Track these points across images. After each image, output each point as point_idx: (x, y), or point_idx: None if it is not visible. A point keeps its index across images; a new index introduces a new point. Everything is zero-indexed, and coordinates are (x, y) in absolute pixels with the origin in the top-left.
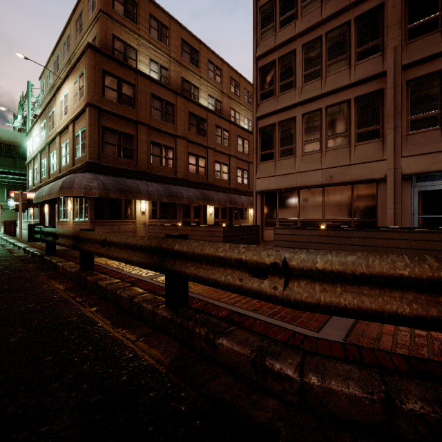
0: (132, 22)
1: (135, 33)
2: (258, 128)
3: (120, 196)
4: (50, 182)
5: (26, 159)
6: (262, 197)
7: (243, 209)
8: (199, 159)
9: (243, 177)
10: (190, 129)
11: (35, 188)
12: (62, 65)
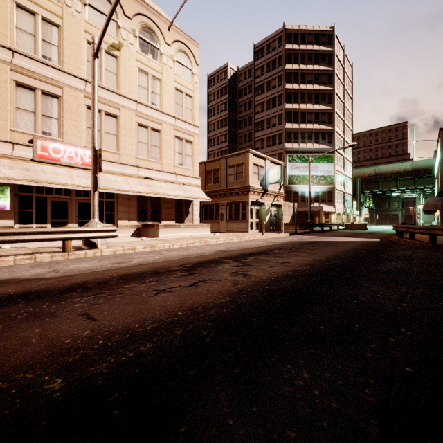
0: None
1: None
2: None
3: None
4: None
5: None
6: None
7: None
8: None
9: None
10: None
11: None
12: None
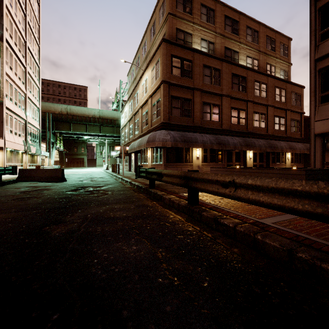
0: (188, 14)
1: (191, 22)
2: (317, 70)
3: (184, 145)
4: (136, 139)
5: (119, 127)
6: (323, 139)
7: (280, 153)
8: (240, 112)
9: (280, 124)
10: (232, 87)
11: (126, 143)
12: (141, 62)
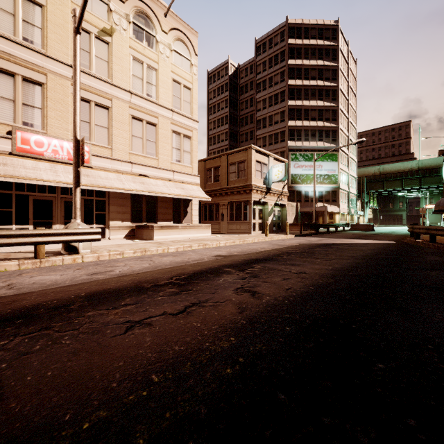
0: None
1: None
2: None
3: None
4: None
5: None
6: None
7: None
8: None
9: None
10: None
11: None
12: None
